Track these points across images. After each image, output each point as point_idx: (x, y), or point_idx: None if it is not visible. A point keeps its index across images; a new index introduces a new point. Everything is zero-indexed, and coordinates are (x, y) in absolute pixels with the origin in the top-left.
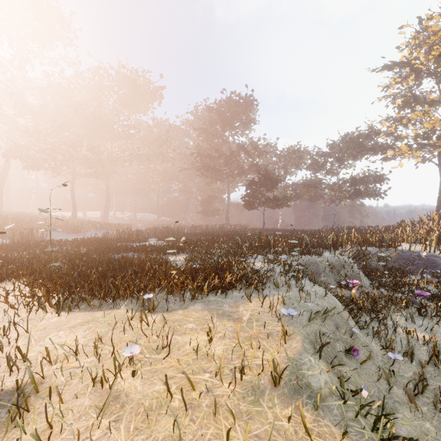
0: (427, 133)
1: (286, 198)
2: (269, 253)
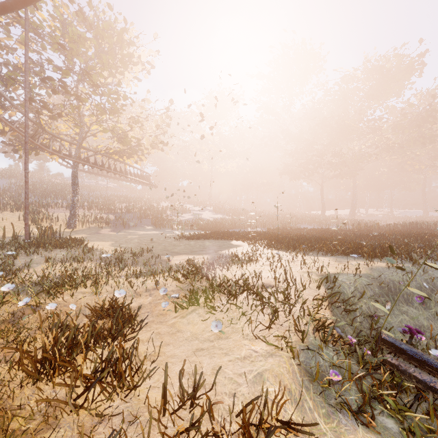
0: None
1: None
2: None
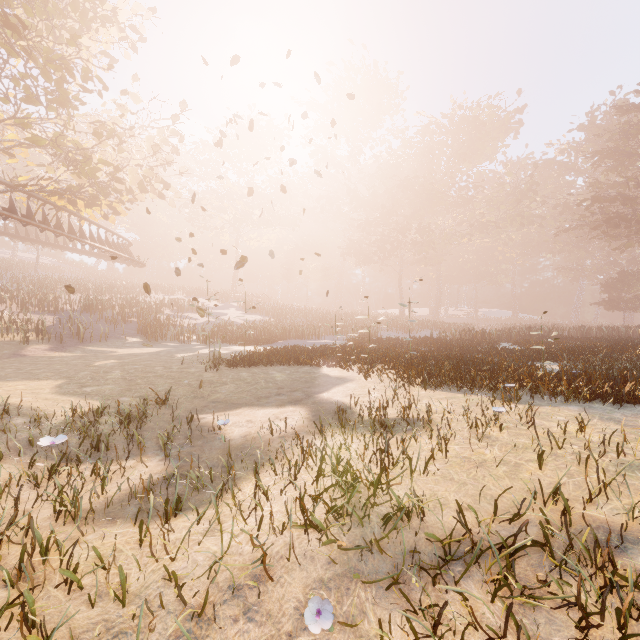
0: None
1: None
2: None
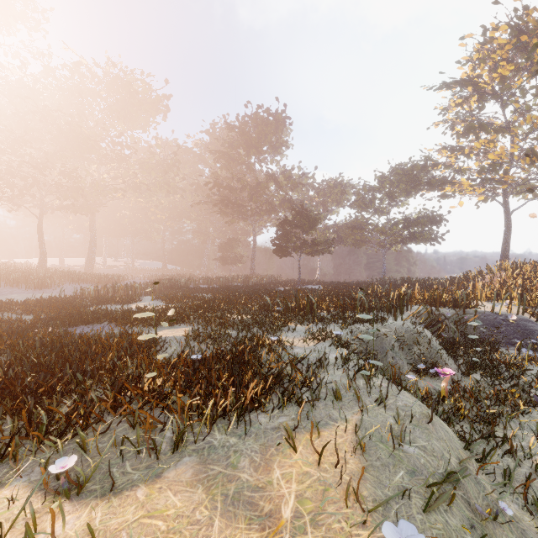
0: (493, 165)
1: (327, 242)
2: (312, 320)
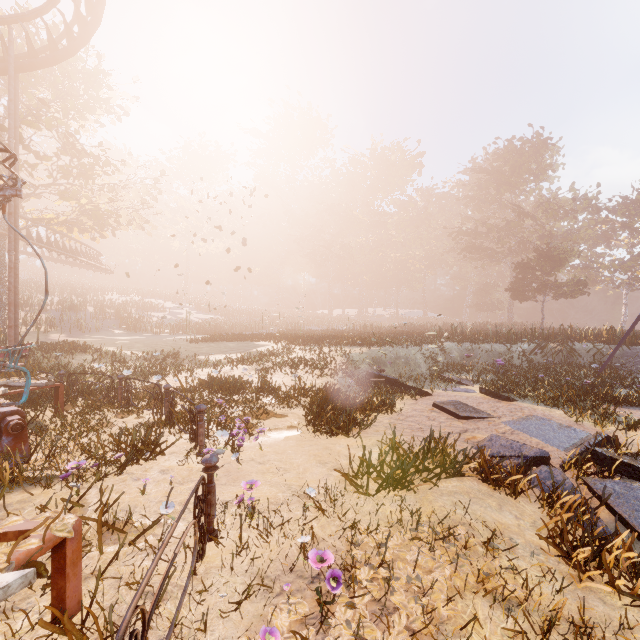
0: None
1: (579, 283)
2: (448, 340)
